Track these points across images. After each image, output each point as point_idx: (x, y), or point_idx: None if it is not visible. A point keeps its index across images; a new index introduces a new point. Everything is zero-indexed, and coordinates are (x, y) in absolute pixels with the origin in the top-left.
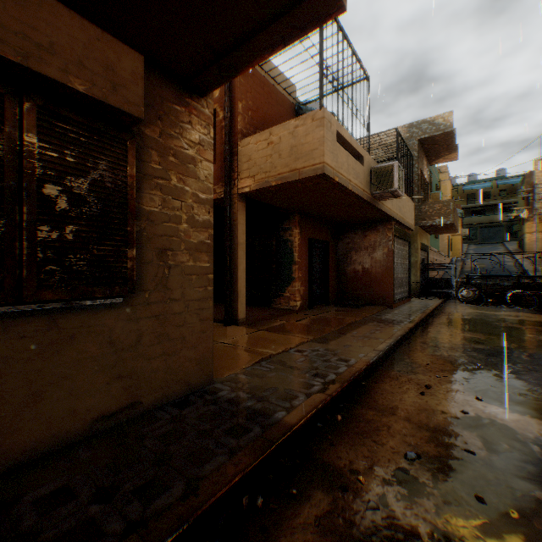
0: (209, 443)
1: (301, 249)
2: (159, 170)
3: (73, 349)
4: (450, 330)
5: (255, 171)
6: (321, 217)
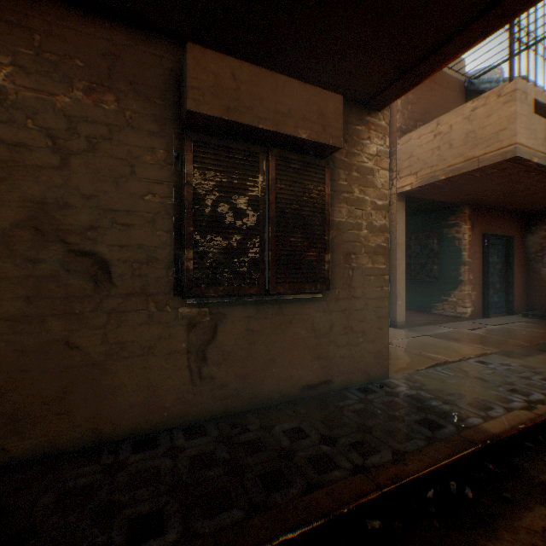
0: (403, 427)
1: (472, 247)
2: (345, 186)
3: (290, 330)
4: None
5: (417, 167)
6: (500, 207)
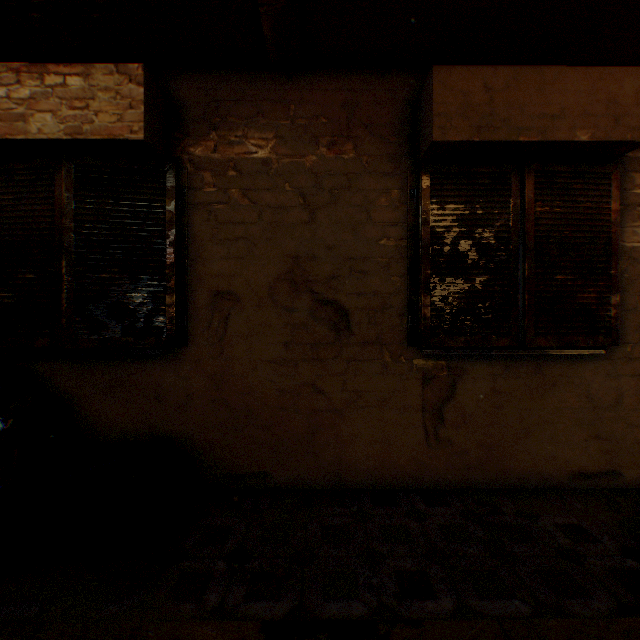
0: None
1: None
2: None
3: (551, 396)
4: None
5: None
6: None
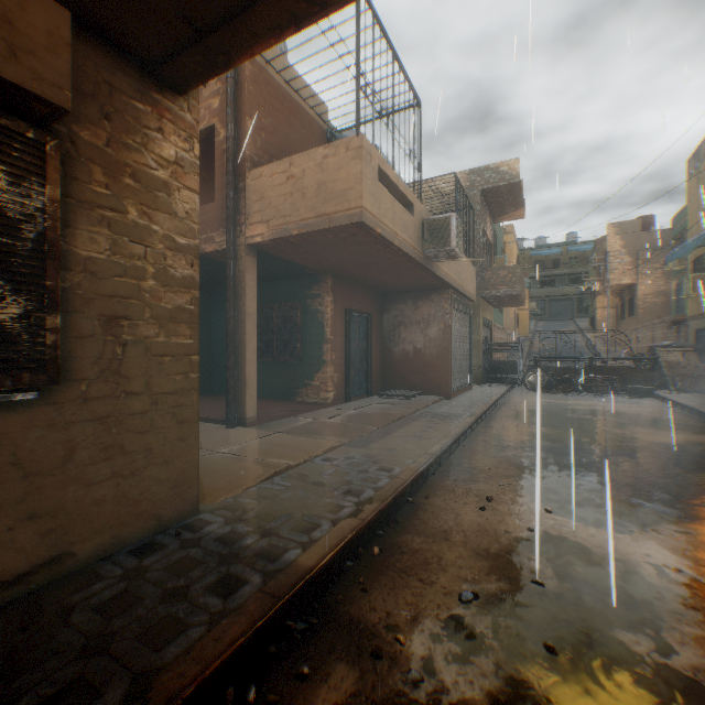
0: (180, 609)
1: (335, 323)
2: (107, 196)
3: None
4: (517, 425)
5: (270, 214)
6: (361, 281)
